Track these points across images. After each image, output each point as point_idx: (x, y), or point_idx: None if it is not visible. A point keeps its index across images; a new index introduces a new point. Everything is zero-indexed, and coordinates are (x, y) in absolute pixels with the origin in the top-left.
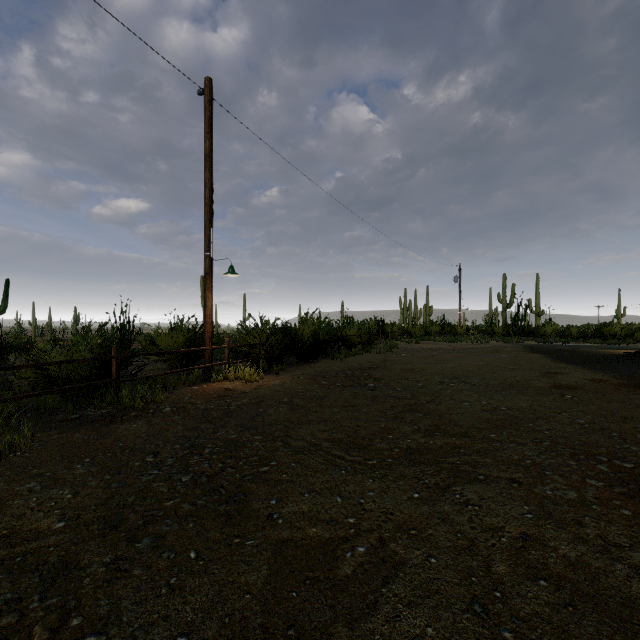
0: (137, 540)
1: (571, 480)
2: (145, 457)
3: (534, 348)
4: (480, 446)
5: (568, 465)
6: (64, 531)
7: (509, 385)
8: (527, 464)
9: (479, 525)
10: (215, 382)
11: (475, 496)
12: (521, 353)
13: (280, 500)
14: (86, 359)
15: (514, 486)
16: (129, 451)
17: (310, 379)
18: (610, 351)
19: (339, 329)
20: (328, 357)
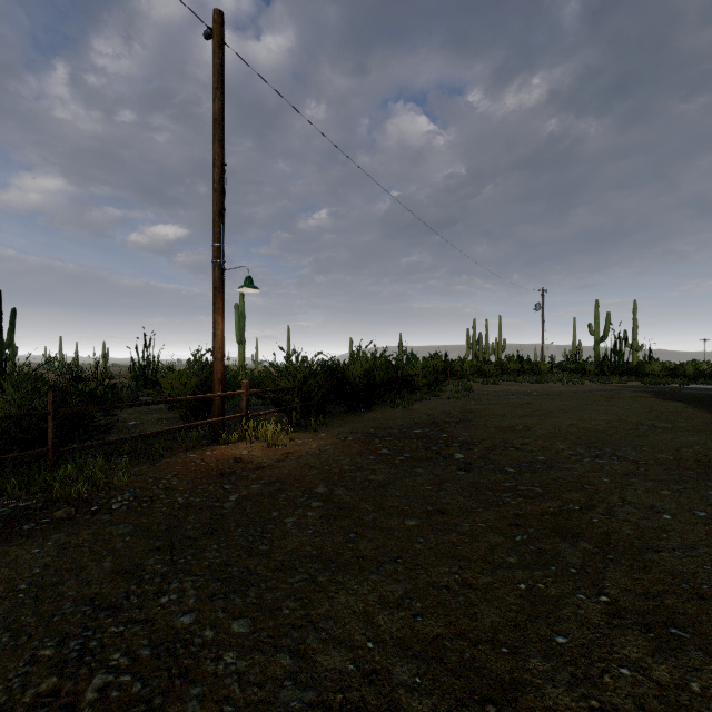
0: None
1: None
2: None
3: (663, 393)
4: None
5: None
6: None
7: (698, 464)
8: None
9: None
10: (226, 444)
11: None
12: (652, 401)
13: None
14: None
15: None
16: None
17: (362, 443)
18: None
19: (399, 367)
20: (386, 403)
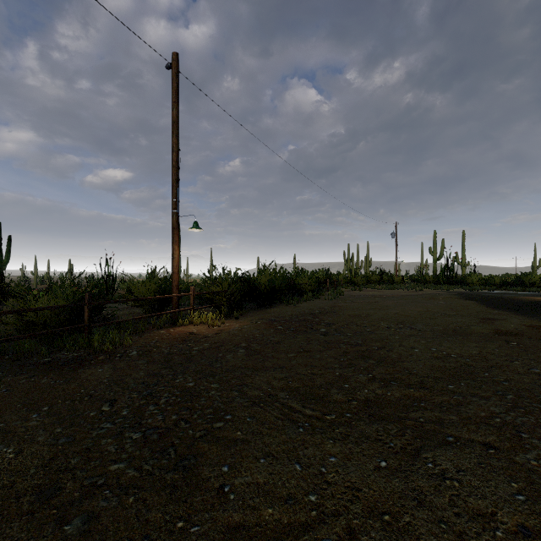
0: (67, 521)
1: None
2: (101, 407)
3: (466, 295)
4: (440, 399)
5: None
6: None
7: (453, 331)
8: (497, 423)
9: (464, 510)
10: (181, 326)
11: (450, 466)
12: (455, 300)
13: (233, 466)
14: (59, 306)
15: (491, 453)
16: (88, 399)
17: (267, 324)
18: (535, 298)
19: (292, 278)
20: (282, 303)
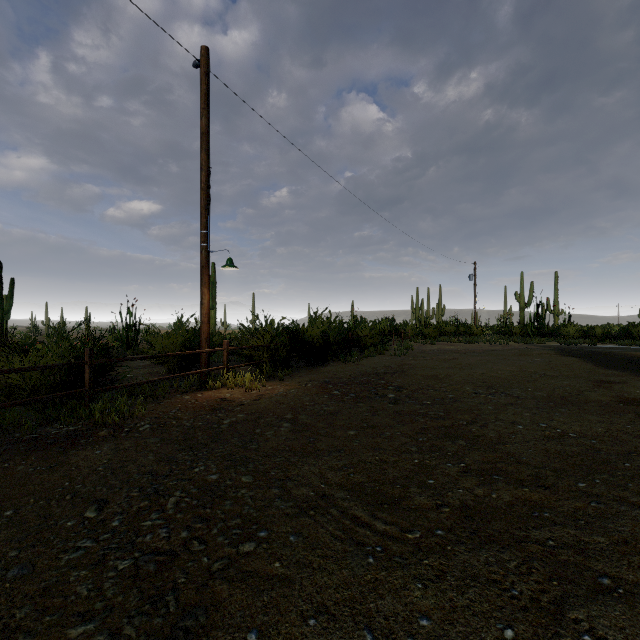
0: None
1: None
2: (85, 511)
3: (566, 350)
4: (572, 506)
5: None
6: None
7: (561, 398)
8: None
9: None
10: (212, 389)
11: None
12: (554, 356)
13: (264, 633)
14: (50, 366)
15: None
16: (70, 498)
17: (319, 387)
18: None
19: (350, 329)
20: (339, 359)
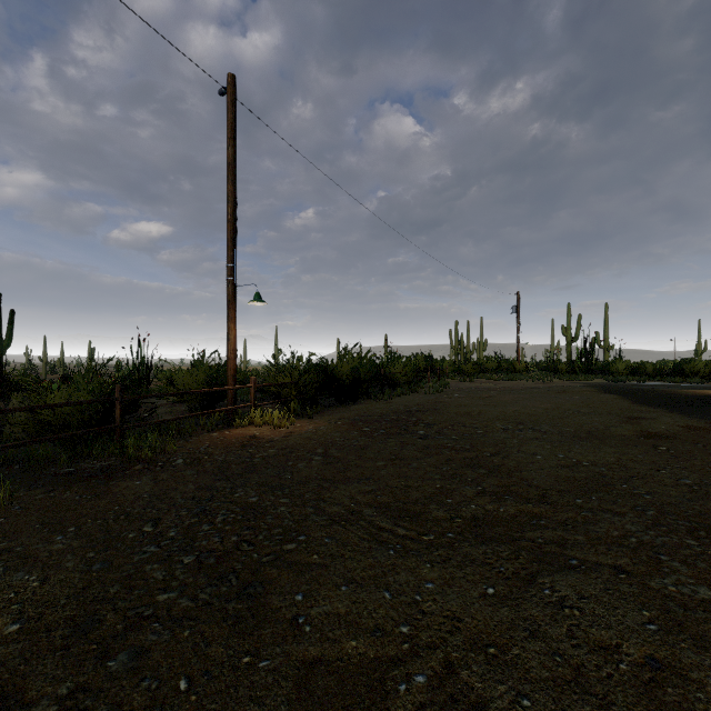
0: (111, 657)
1: (698, 569)
2: (142, 526)
3: (607, 388)
4: (565, 516)
5: (688, 546)
6: (17, 639)
7: (587, 433)
8: (632, 544)
9: (584, 641)
10: (239, 427)
11: (571, 593)
12: (593, 394)
13: (308, 595)
14: (84, 402)
15: (622, 578)
16: (125, 517)
17: (349, 424)
18: (697, 391)
19: (382, 366)
20: (370, 398)
